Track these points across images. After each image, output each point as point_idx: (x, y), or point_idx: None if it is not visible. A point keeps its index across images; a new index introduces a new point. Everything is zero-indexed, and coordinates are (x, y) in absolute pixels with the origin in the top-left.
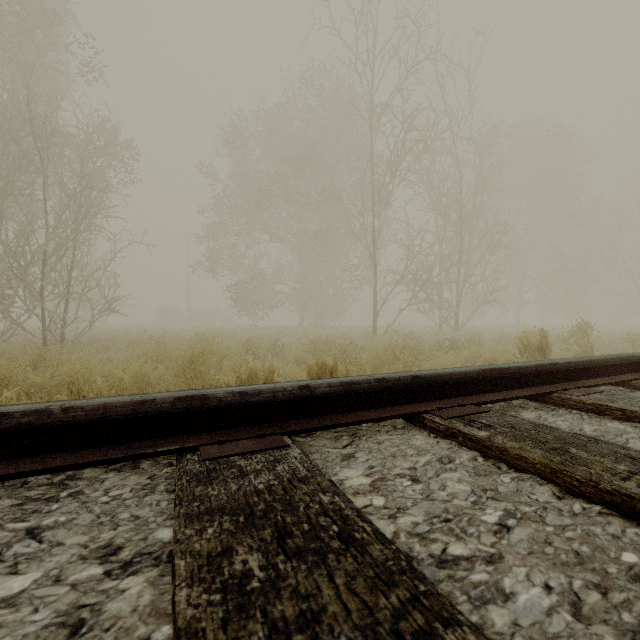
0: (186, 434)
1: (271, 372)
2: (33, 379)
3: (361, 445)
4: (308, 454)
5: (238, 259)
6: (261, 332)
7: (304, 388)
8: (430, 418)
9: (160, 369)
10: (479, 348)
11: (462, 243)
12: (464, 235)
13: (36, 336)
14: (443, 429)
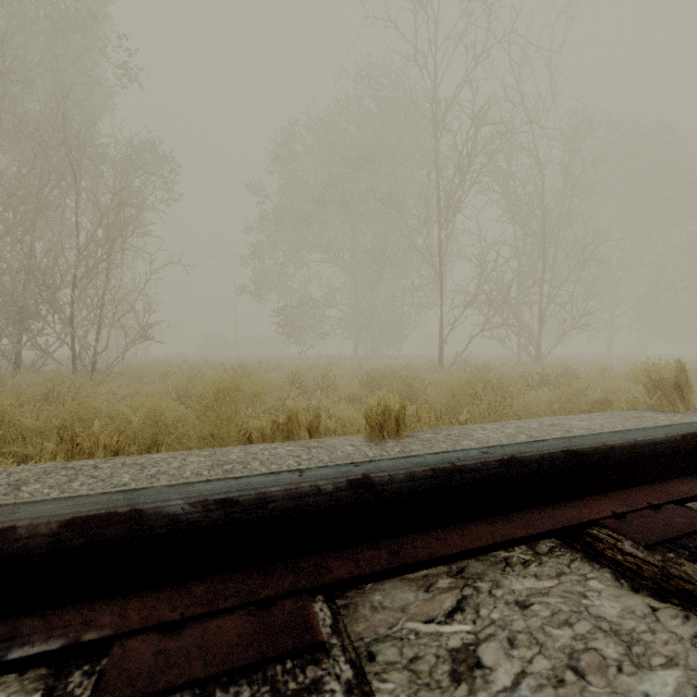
0: (99, 596)
1: (316, 416)
2: (23, 421)
3: (481, 612)
4: (369, 644)
5: (286, 281)
6: (311, 362)
7: (360, 485)
8: (611, 541)
9: (179, 409)
10: (584, 384)
11: (545, 257)
12: (548, 248)
13: (65, 366)
14: (653, 574)
